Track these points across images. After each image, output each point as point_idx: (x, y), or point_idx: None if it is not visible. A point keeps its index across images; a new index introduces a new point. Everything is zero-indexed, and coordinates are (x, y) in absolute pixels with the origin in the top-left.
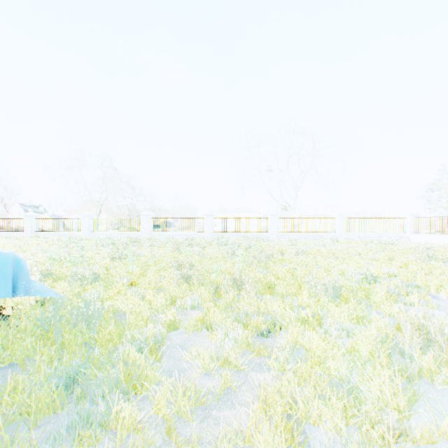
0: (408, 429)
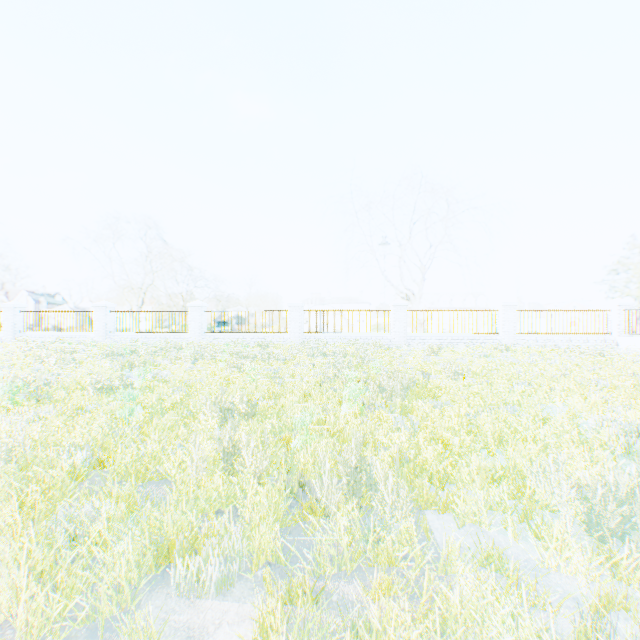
0: None
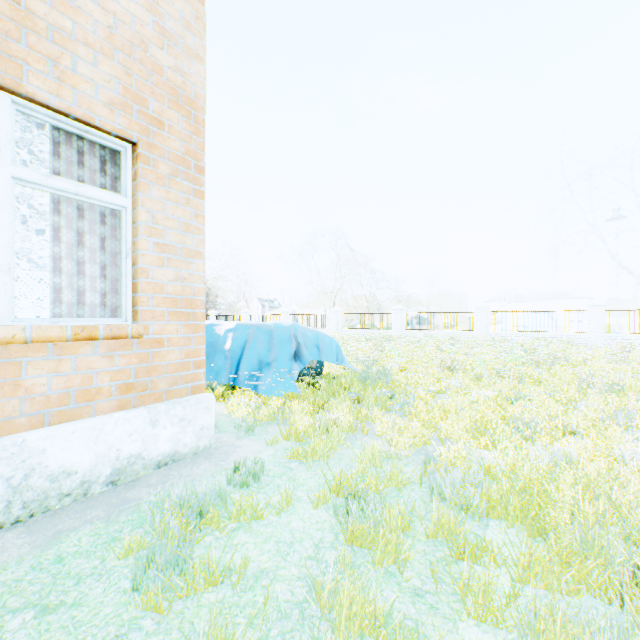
0: (578, 430)
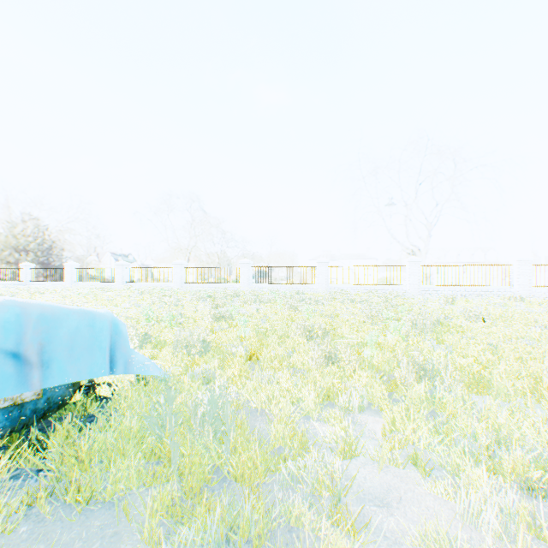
0: None
